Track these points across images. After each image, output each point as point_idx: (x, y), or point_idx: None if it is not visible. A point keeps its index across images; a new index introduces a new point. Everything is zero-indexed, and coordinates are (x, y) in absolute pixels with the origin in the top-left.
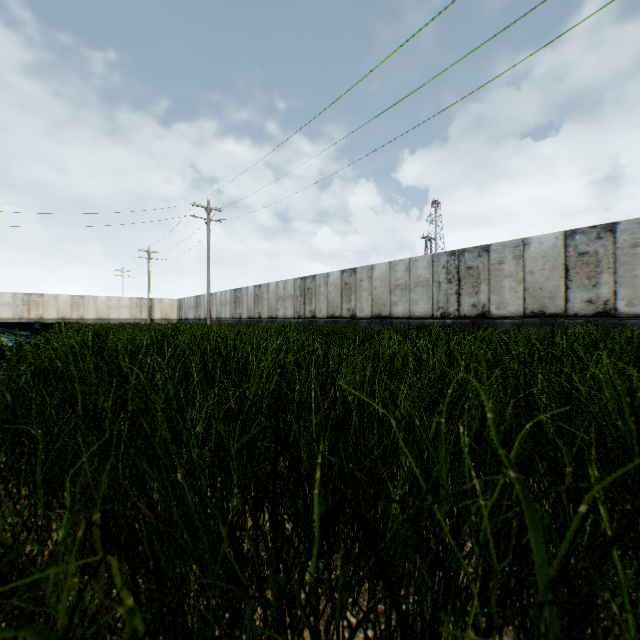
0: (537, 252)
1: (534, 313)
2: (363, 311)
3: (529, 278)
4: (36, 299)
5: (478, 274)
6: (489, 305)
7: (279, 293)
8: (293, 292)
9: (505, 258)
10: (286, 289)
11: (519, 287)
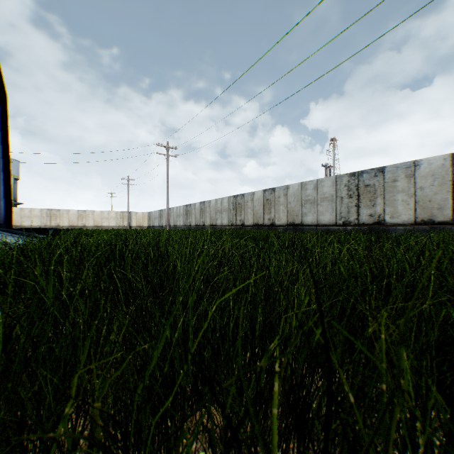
0: (426, 171)
1: (424, 221)
2: (280, 220)
3: (419, 193)
4: (55, 213)
5: (374, 190)
6: (384, 215)
7: (217, 207)
8: (228, 206)
9: (398, 177)
10: (222, 204)
11: (410, 200)
